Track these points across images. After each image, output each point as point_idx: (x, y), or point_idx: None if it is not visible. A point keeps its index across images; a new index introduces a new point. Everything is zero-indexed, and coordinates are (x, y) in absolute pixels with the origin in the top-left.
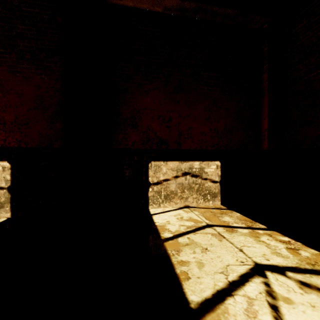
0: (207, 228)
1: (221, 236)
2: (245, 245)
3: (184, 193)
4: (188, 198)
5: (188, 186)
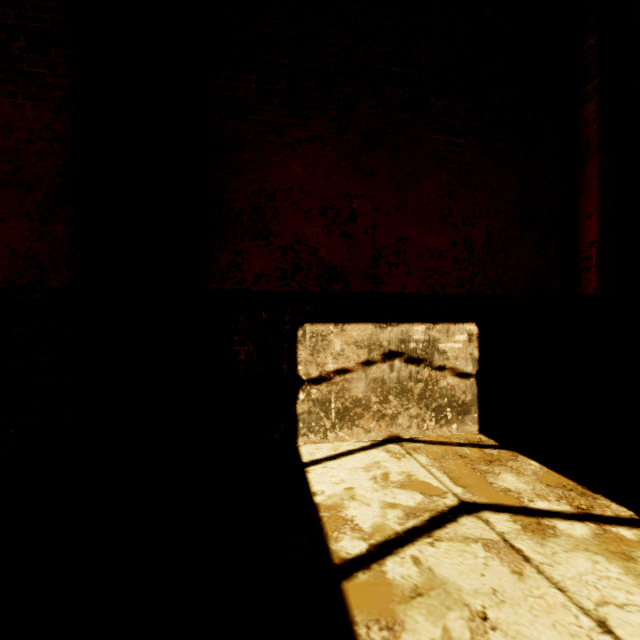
0: (463, 516)
1: (514, 552)
2: (607, 600)
3: (387, 405)
4: (398, 418)
5: (398, 387)
